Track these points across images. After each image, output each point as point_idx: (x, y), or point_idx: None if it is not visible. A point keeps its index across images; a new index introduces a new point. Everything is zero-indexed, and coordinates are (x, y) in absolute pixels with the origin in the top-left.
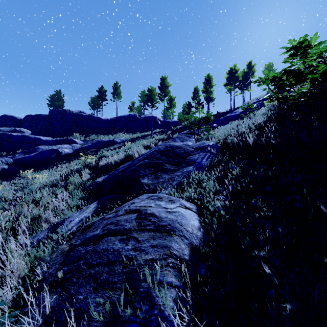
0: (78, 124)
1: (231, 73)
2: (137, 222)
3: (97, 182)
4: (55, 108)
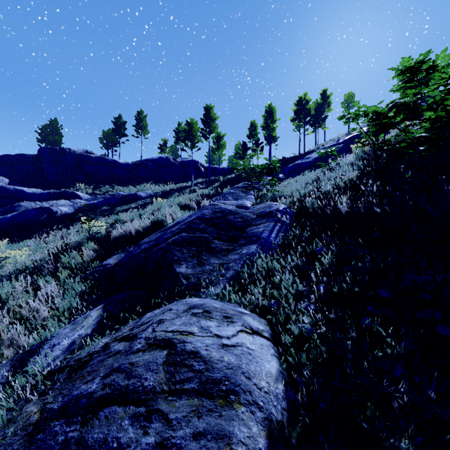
0: (83, 170)
1: (300, 105)
2: (167, 371)
3: (107, 266)
4: (48, 144)
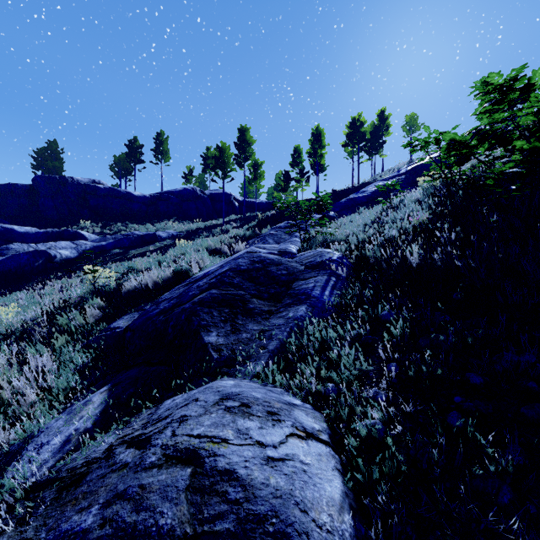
0: (89, 204)
1: (353, 127)
2: (191, 502)
3: (116, 330)
4: (46, 172)
